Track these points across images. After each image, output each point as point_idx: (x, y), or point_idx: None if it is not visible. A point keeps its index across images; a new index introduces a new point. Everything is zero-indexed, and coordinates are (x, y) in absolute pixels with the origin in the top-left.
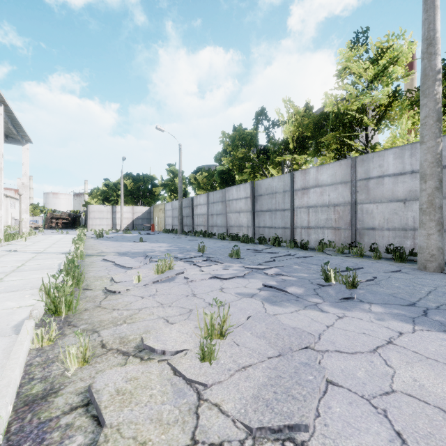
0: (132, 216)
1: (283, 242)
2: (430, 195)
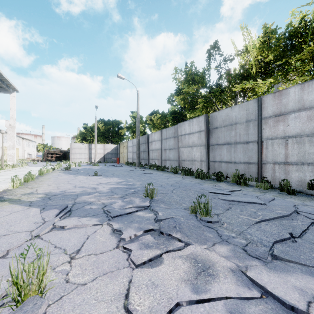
0: (103, 151)
1: (247, 180)
2: None
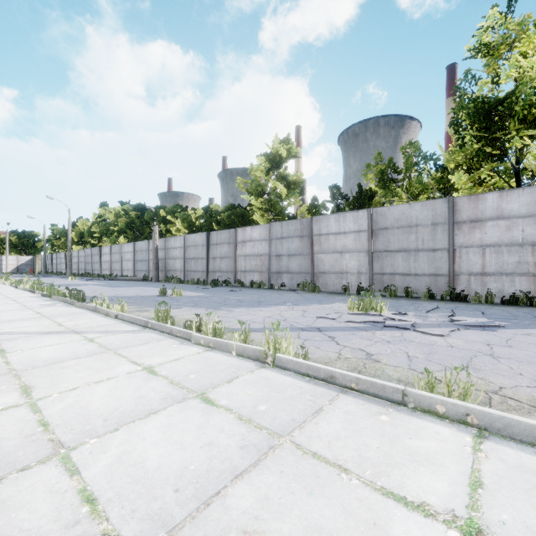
0: (17, 263)
1: None
2: (68, 263)
